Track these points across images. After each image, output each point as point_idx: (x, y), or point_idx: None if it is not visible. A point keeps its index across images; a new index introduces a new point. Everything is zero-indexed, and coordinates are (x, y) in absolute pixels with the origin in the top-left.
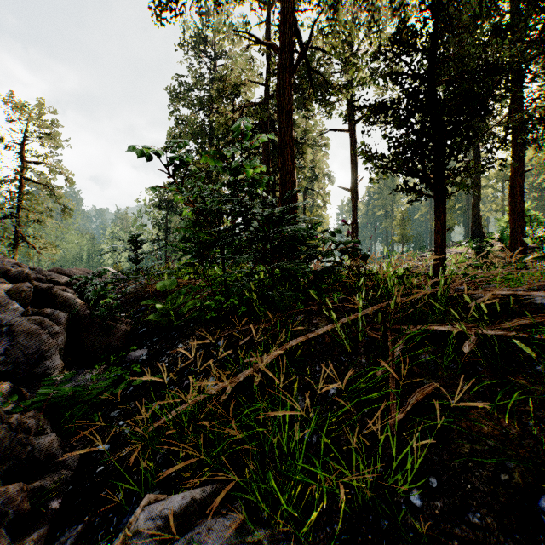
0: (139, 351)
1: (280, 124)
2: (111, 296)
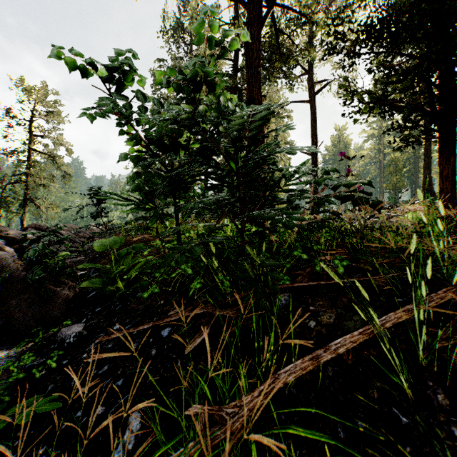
0: (73, 327)
1: (248, 79)
2: (64, 254)
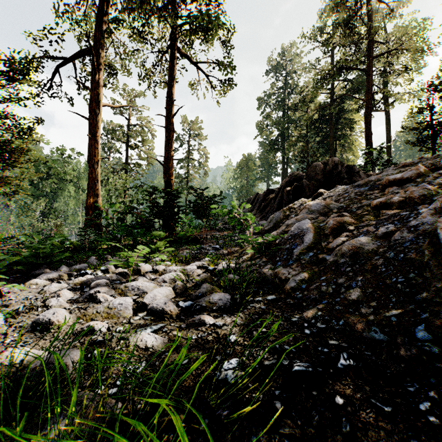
0: None
1: (366, 129)
2: None
